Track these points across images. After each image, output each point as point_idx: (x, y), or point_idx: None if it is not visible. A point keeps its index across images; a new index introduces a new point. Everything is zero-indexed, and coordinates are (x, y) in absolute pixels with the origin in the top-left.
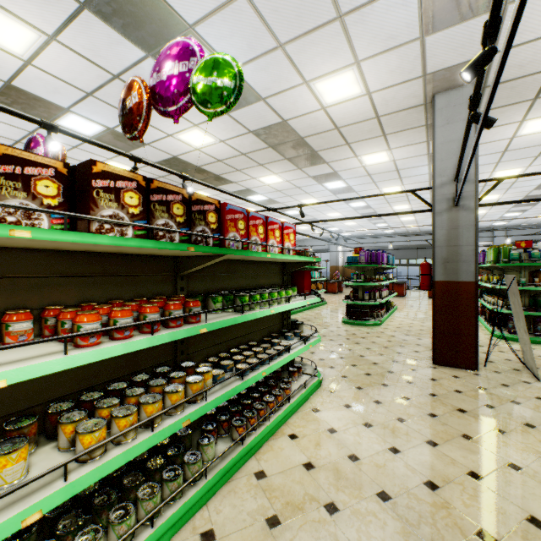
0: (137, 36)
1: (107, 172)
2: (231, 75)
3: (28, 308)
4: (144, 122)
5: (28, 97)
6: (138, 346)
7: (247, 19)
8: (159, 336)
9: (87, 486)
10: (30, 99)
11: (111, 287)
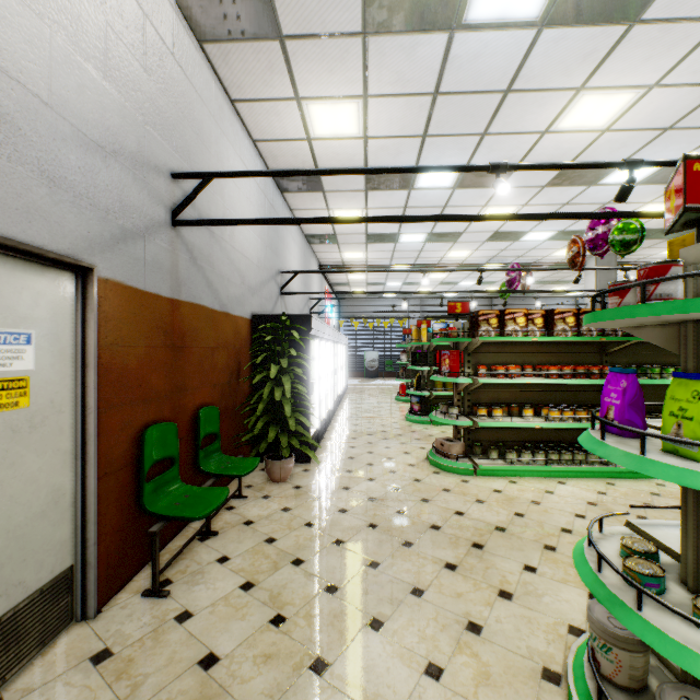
0: (580, 182)
1: (559, 312)
2: (634, 232)
3: (529, 365)
4: (581, 262)
5: (505, 234)
6: (572, 382)
7: (678, 135)
8: (583, 380)
9: (552, 427)
10: (506, 234)
11: (561, 358)
